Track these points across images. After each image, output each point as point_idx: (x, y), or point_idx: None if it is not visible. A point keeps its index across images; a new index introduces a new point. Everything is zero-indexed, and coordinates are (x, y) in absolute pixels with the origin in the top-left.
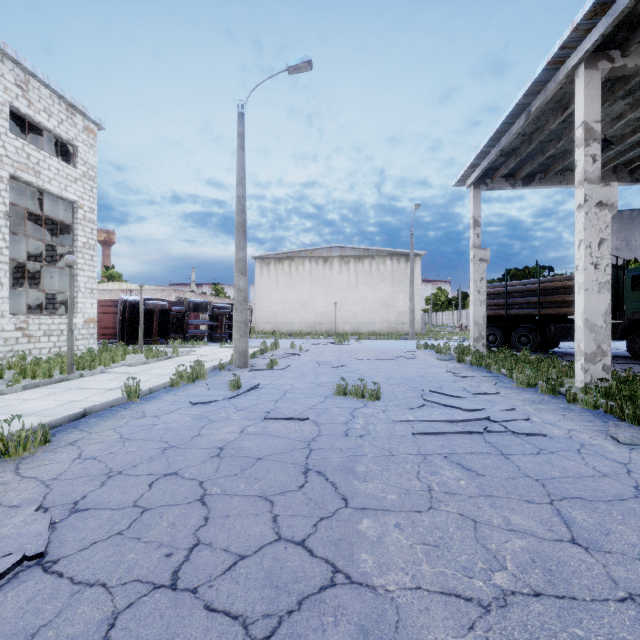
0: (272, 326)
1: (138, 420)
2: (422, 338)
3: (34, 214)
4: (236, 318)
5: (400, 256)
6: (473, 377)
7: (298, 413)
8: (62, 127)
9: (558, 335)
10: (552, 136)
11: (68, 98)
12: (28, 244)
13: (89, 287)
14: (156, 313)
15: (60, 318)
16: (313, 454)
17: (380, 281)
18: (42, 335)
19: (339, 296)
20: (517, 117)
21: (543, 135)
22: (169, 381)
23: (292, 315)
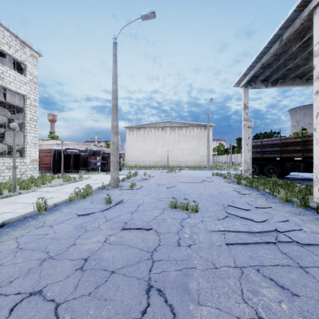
0: (135, 163)
1: (37, 230)
2: (213, 169)
3: (4, 102)
4: (112, 159)
5: (201, 126)
6: (250, 194)
7: (145, 224)
8: (17, 53)
9: (291, 168)
10: (291, 56)
11: (20, 37)
12: (1, 119)
13: (33, 142)
14: (72, 156)
15: (16, 159)
16: (155, 267)
17: (191, 139)
18: (5, 169)
19: (170, 147)
20: (273, 43)
21: (287, 55)
22: (68, 198)
23: (145, 157)
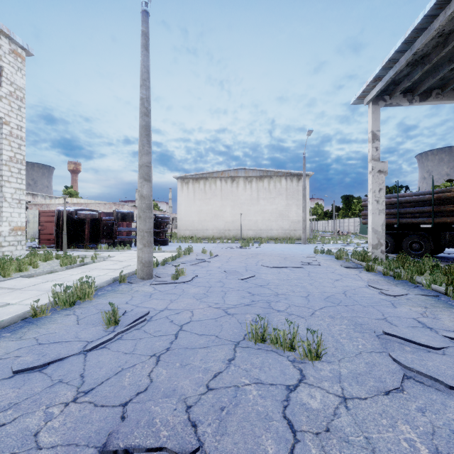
0: (190, 232)
1: None
2: (312, 242)
3: None
4: (139, 227)
5: (293, 176)
6: (406, 296)
7: (181, 420)
8: None
9: (453, 242)
10: None
11: None
12: None
13: (16, 198)
14: (87, 222)
15: None
16: None
17: (277, 196)
18: None
19: (244, 208)
20: (444, 6)
21: None
22: (29, 310)
23: (206, 223)
